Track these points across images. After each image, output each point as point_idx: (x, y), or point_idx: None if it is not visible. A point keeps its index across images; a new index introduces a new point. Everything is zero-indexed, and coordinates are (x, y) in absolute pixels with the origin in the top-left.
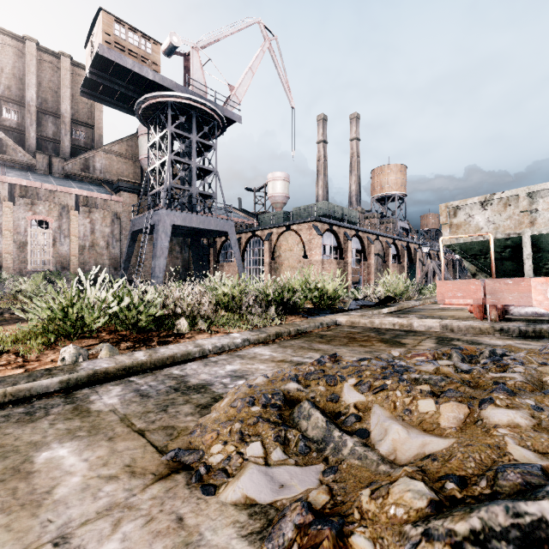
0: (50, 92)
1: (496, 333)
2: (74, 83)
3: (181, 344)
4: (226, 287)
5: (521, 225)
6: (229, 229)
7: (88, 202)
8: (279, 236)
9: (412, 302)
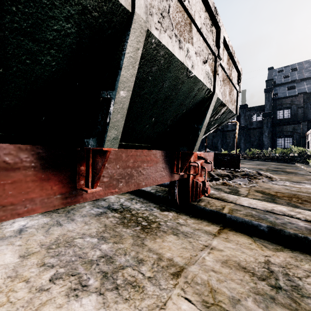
0: None
1: None
2: None
3: None
4: None
5: None
6: None
7: None
8: None
9: None
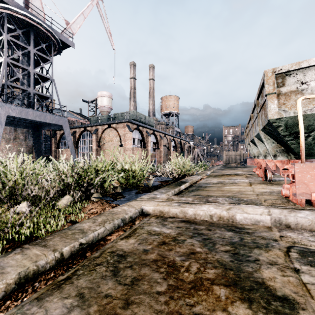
0: None
1: None
2: None
3: None
4: None
5: None
6: (63, 123)
7: None
8: (103, 131)
9: (196, 177)
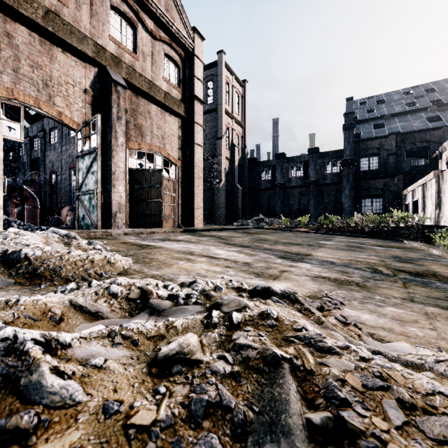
0: None
1: None
2: None
3: None
4: None
5: None
6: None
7: None
8: None
9: None
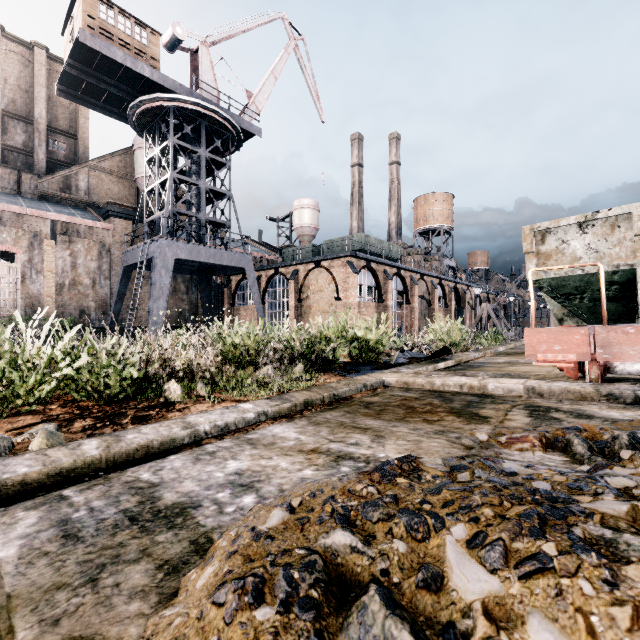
0: (19, 91)
1: (602, 399)
2: (51, 82)
3: (162, 424)
4: (238, 337)
5: (634, 253)
6: (246, 265)
7: (68, 229)
8: (307, 274)
9: (471, 354)
